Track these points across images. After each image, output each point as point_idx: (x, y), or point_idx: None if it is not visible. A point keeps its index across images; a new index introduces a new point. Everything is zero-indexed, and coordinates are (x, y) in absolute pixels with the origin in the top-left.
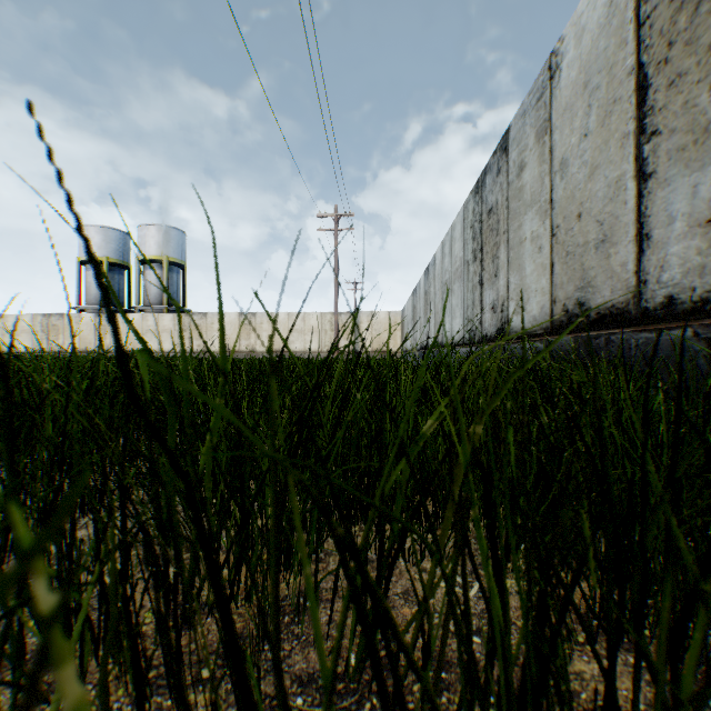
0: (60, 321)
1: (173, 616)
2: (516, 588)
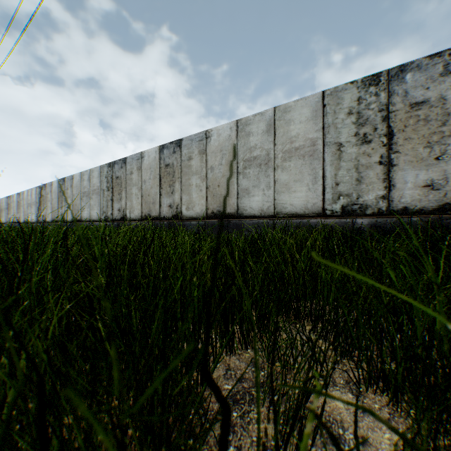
0: None
1: None
2: None
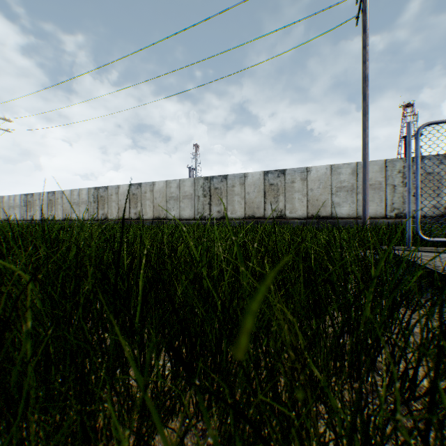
0: None
1: None
2: None
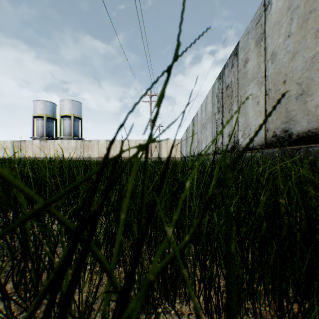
0: (24, 143)
1: None
2: None
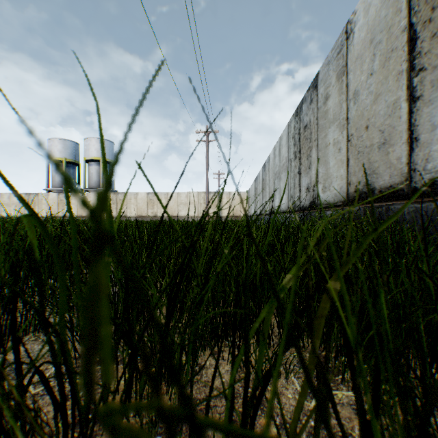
0: (36, 198)
1: (72, 436)
2: (346, 399)
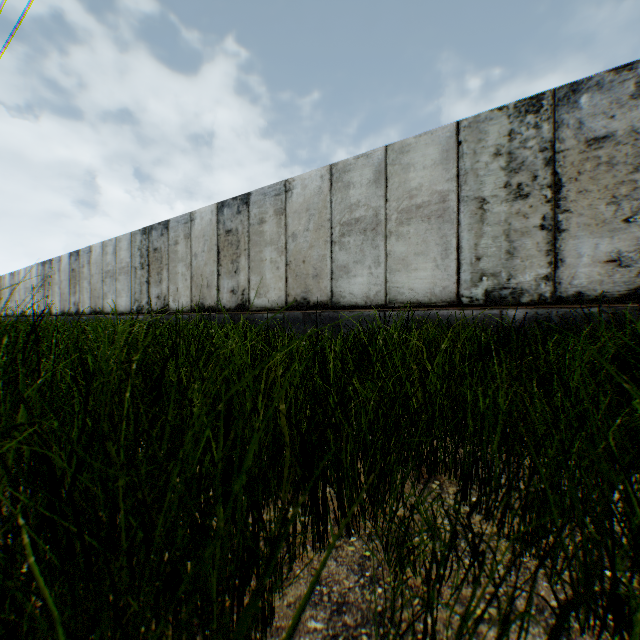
0: None
1: None
2: None
